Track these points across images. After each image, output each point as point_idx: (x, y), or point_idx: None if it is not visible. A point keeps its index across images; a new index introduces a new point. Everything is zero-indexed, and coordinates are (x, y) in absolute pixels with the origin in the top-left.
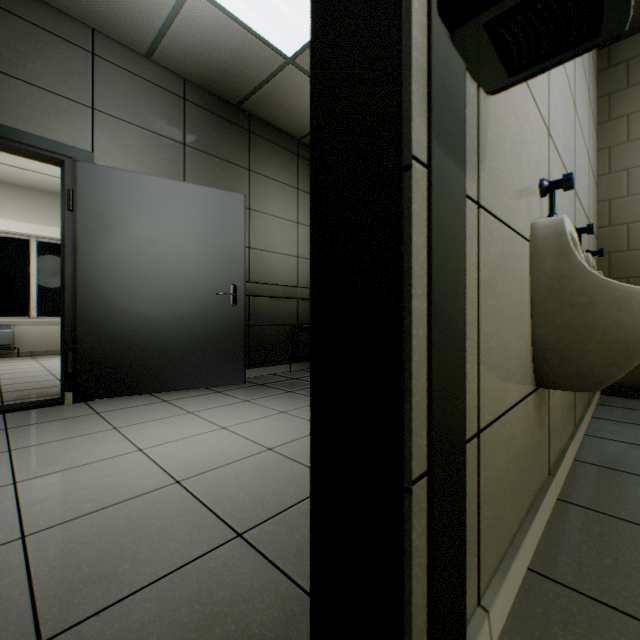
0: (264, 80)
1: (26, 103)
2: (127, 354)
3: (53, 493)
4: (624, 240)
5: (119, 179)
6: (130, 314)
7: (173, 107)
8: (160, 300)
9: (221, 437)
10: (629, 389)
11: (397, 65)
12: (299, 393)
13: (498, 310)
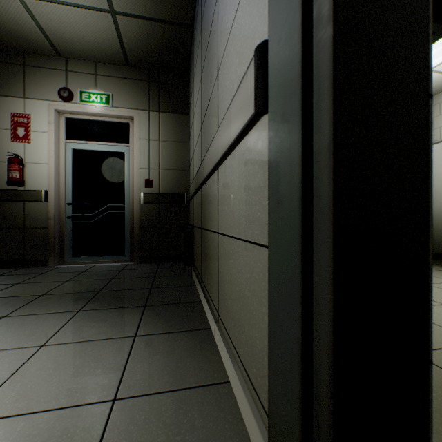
0: None
1: None
2: None
3: None
4: None
5: None
6: None
7: None
8: None
9: None
10: None
11: (425, 4)
12: None
13: None
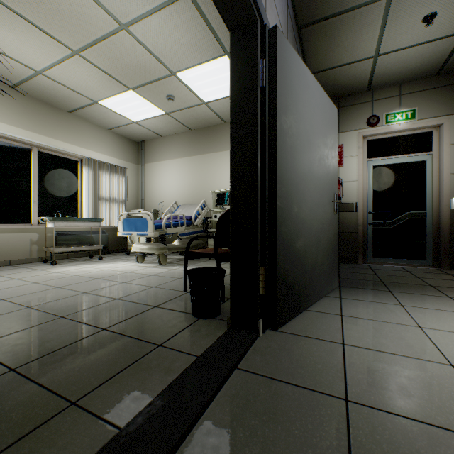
0: (347, 8)
1: None
2: (298, 266)
3: None
4: None
5: (295, 63)
6: (299, 220)
7: (284, 6)
8: (311, 206)
9: None
10: None
11: None
12: (403, 292)
13: None
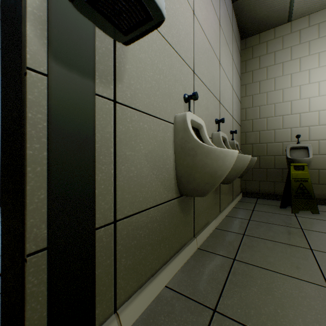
0: None
1: None
2: None
3: None
4: (251, 127)
5: None
6: None
7: None
8: None
9: None
10: (253, 194)
11: (21, 14)
12: None
13: (139, 157)
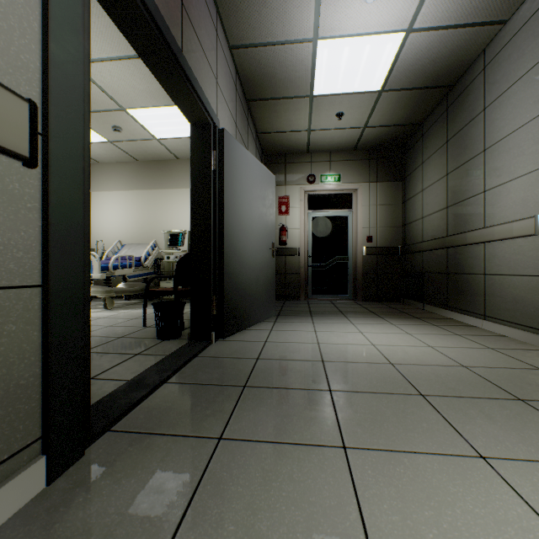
0: (284, 96)
1: (201, 65)
2: (241, 296)
3: (418, 360)
4: None
5: (238, 150)
6: (242, 263)
7: (233, 92)
8: (251, 252)
9: (377, 335)
10: None
11: None
12: (320, 316)
13: None
